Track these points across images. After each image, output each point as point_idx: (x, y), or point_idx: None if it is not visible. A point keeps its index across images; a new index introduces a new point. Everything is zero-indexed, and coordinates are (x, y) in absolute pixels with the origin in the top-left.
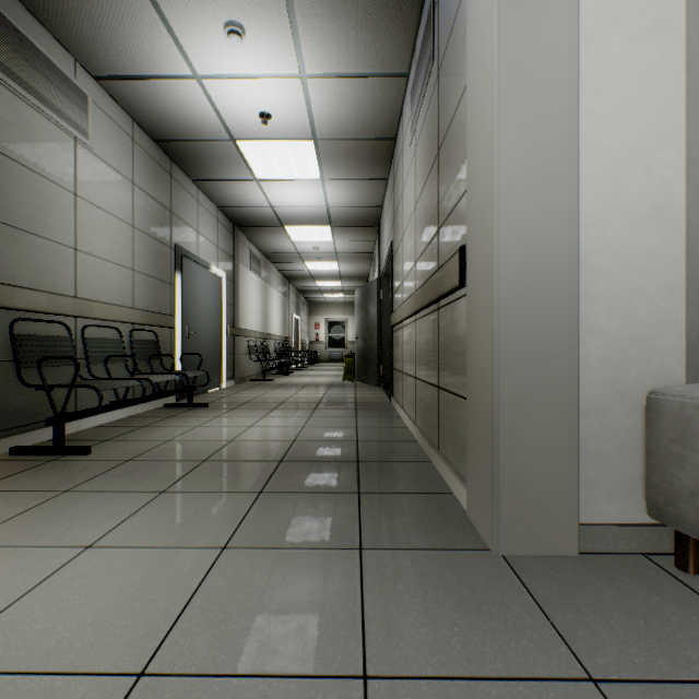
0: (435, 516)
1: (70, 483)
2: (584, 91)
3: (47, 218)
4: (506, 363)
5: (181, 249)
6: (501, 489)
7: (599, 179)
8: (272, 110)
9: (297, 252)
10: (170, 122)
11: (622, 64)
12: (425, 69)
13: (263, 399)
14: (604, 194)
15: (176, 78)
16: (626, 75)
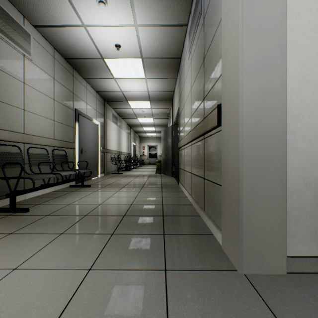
0: (204, 248)
1: (14, 228)
2: (289, 16)
3: (9, 94)
4: (246, 167)
5: (78, 111)
6: (244, 237)
7: (297, 65)
8: (121, 43)
9: (134, 113)
10: (72, 49)
11: (310, 2)
12: (196, 19)
13: (117, 182)
14: (300, 74)
15: (74, 26)
16: (312, 8)
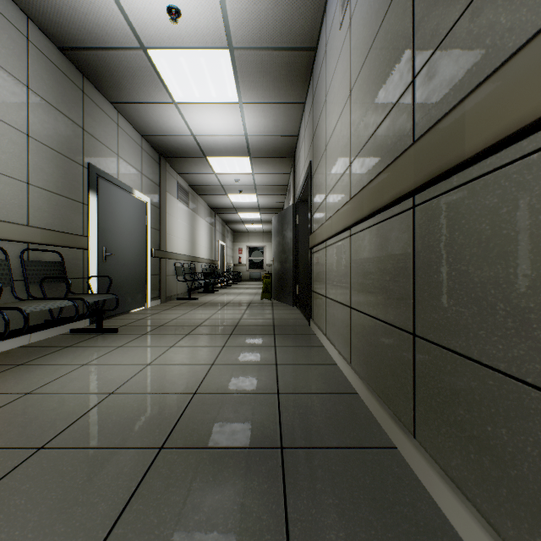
0: None
1: None
2: None
3: None
4: None
5: (97, 169)
6: None
7: None
8: (181, 4)
9: (221, 185)
10: (70, 21)
11: None
12: None
13: (181, 320)
14: None
15: None
16: None
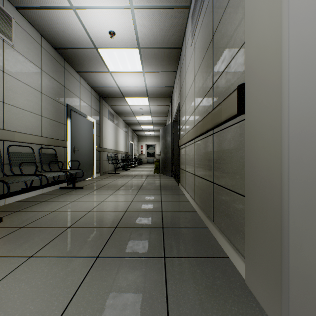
0: (221, 283)
1: None
2: None
3: None
4: (294, 172)
5: (70, 106)
6: (291, 282)
7: None
8: (115, 30)
9: (131, 111)
10: (61, 37)
11: None
12: None
13: (113, 183)
14: None
15: (61, 8)
16: None
